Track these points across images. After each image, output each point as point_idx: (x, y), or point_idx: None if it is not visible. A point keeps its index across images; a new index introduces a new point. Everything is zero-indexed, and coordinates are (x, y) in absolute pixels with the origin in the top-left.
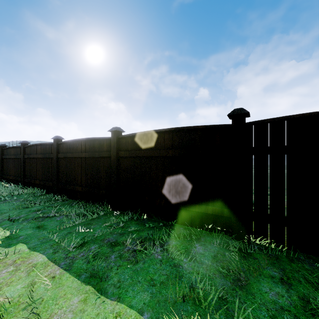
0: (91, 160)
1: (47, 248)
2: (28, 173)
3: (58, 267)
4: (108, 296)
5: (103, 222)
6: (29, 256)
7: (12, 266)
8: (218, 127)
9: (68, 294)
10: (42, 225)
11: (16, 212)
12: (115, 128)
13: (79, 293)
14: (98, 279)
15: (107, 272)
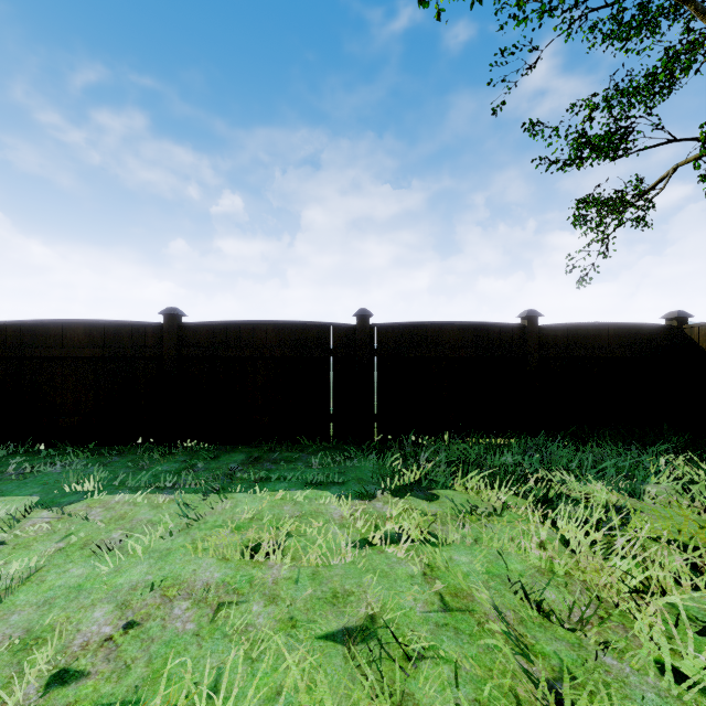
0: None
1: None
2: None
3: None
4: None
5: None
6: None
7: None
8: (151, 325)
9: None
10: None
11: None
12: None
13: None
14: None
15: None
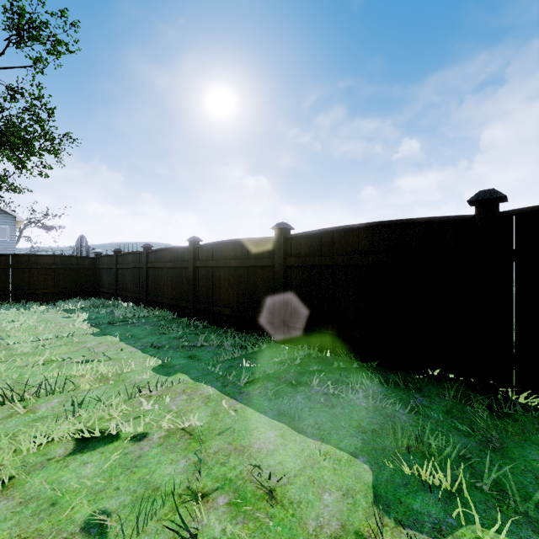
0: (244, 270)
1: (213, 381)
2: (152, 289)
3: (235, 401)
4: (308, 436)
5: (270, 357)
6: (197, 387)
7: (183, 395)
8: (450, 219)
9: (260, 428)
10: (195, 354)
11: (154, 338)
12: (281, 225)
13: (273, 429)
14: (289, 418)
15: (298, 413)
